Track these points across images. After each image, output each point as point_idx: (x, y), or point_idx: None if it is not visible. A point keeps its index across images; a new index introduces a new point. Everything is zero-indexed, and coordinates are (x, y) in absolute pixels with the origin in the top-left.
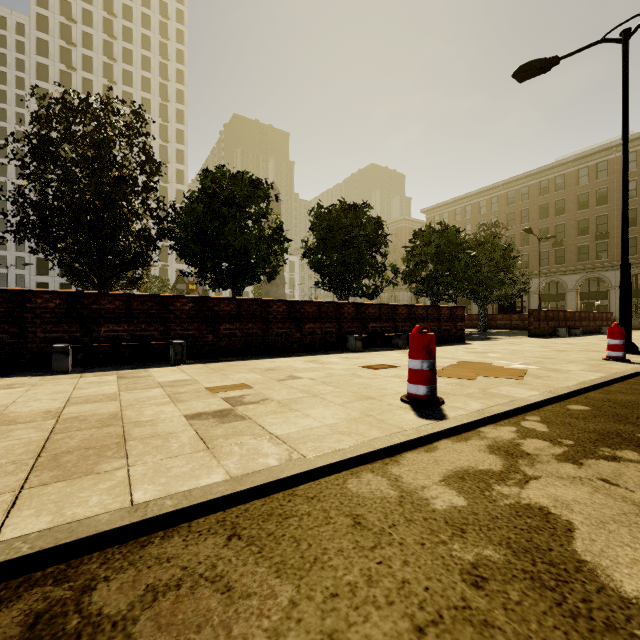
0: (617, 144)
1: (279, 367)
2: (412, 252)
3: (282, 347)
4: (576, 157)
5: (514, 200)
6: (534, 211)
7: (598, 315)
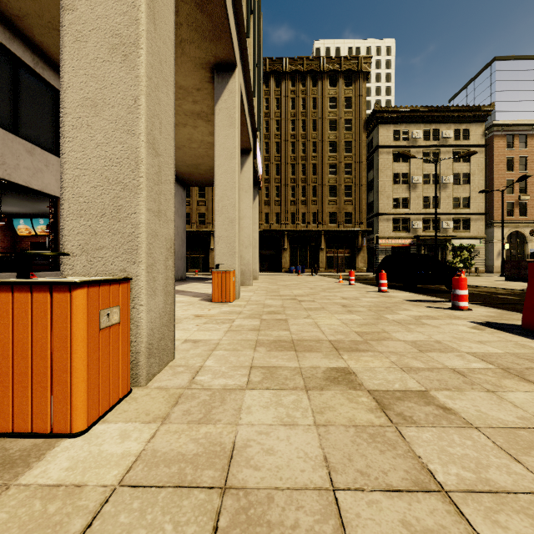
0: None
1: None
2: None
3: None
4: None
5: None
6: None
7: None
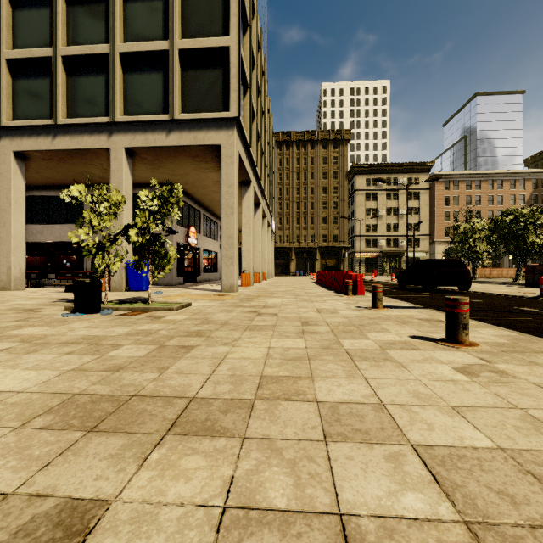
0: None
1: None
2: None
3: None
4: None
5: None
6: None
7: None
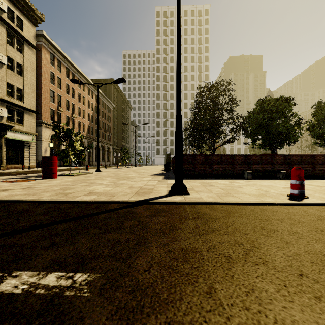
0: None
1: None
2: None
3: (321, 175)
4: None
5: None
6: None
7: None
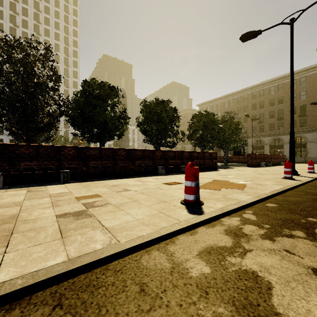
0: (287, 75)
1: (120, 184)
2: (192, 125)
3: (124, 173)
4: (269, 81)
5: (240, 101)
6: (250, 106)
7: (279, 156)
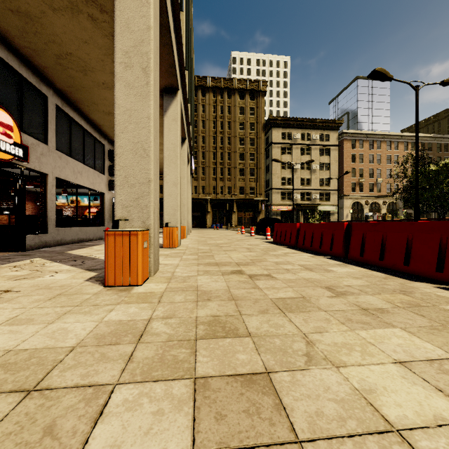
0: None
1: None
2: None
3: None
4: None
5: None
6: None
7: None
